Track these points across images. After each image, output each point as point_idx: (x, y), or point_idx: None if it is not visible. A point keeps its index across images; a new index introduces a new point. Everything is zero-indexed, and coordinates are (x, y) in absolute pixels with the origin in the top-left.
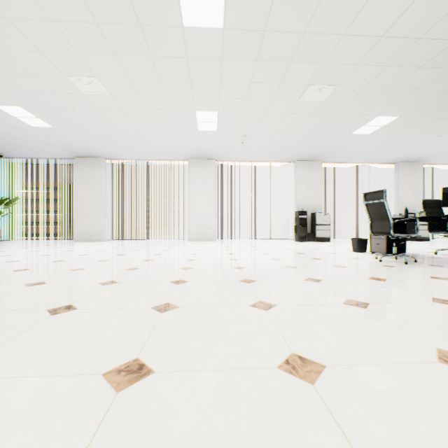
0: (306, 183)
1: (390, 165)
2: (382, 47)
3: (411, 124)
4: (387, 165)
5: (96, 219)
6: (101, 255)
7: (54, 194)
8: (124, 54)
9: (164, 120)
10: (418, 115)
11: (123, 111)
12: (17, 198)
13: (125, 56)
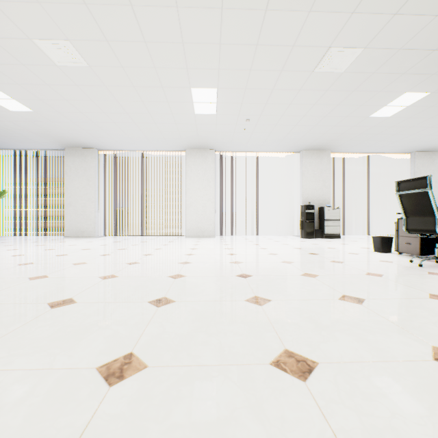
0: (313, 174)
1: (404, 155)
2: None
3: None
4: (401, 155)
5: (88, 214)
6: (82, 255)
7: (58, 190)
8: (96, 3)
9: (156, 101)
10: None
11: (108, 89)
12: (4, 192)
13: (99, 5)
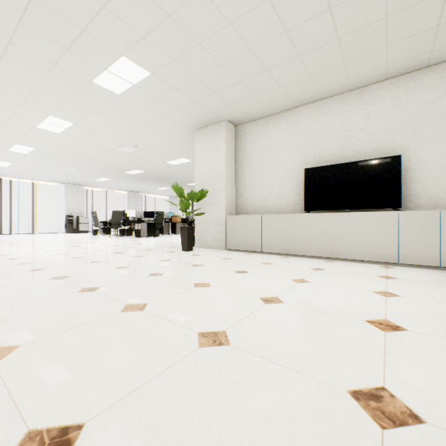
0: (74, 198)
1: (126, 192)
2: (92, 167)
3: (120, 181)
4: (125, 191)
5: None
6: None
7: None
8: None
9: None
10: (120, 180)
11: None
12: None
13: None
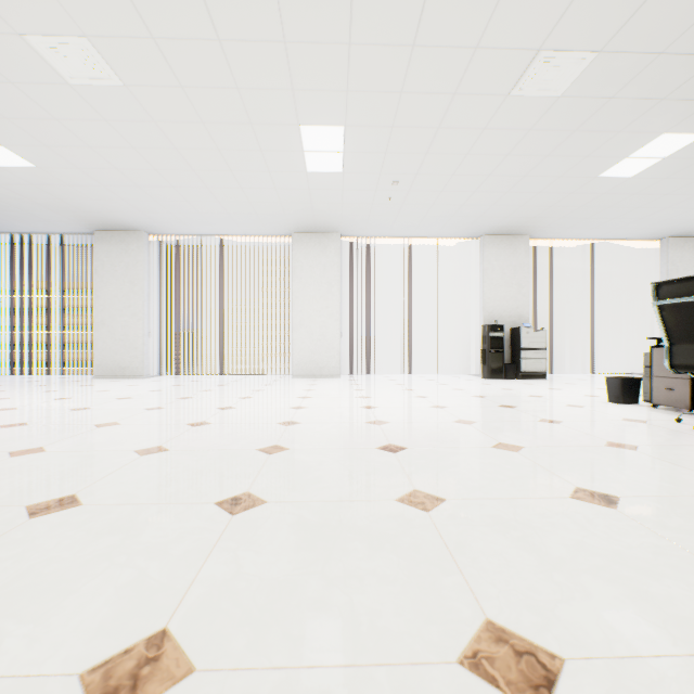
0: (501, 274)
1: (650, 243)
2: None
3: None
4: (645, 243)
5: (132, 339)
6: (115, 409)
7: (90, 300)
8: None
9: (242, 149)
10: None
11: (159, 128)
12: None
13: None
